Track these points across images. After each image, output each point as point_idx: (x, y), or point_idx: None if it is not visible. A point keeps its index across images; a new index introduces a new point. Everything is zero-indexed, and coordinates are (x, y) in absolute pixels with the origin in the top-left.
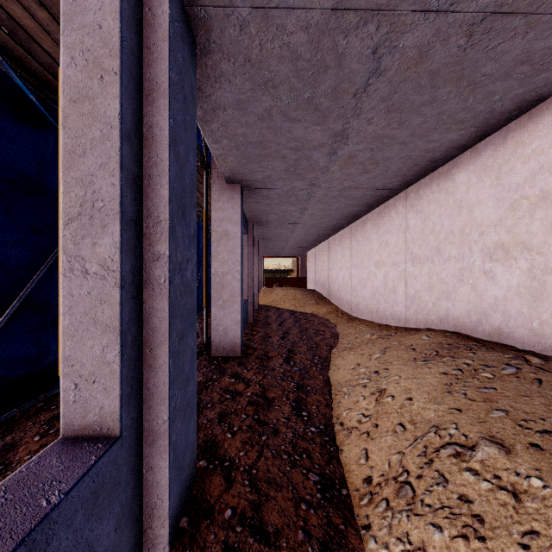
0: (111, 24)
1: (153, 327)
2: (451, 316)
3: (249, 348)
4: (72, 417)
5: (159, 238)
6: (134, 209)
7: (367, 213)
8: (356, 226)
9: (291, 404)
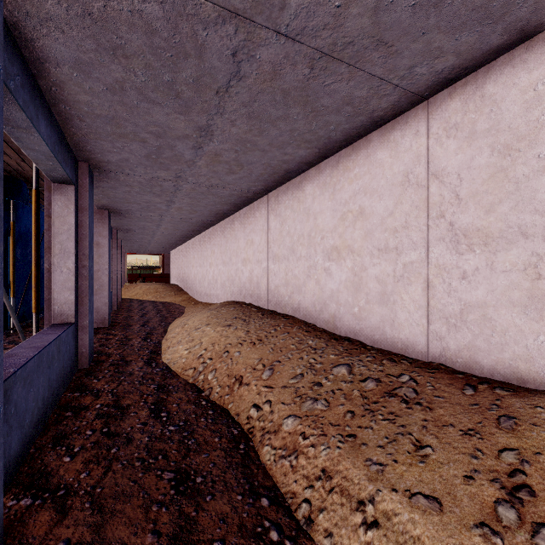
0: (72, 194)
1: (82, 290)
2: (234, 293)
3: (115, 322)
4: (56, 317)
5: (85, 259)
6: (77, 250)
7: (206, 230)
8: (201, 237)
9: (142, 338)
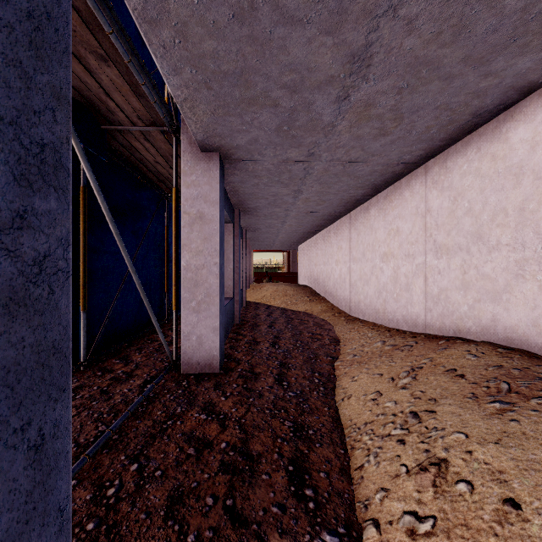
0: None
1: None
2: (501, 325)
3: (232, 359)
4: None
5: None
6: None
7: (371, 198)
8: (356, 214)
9: (287, 470)
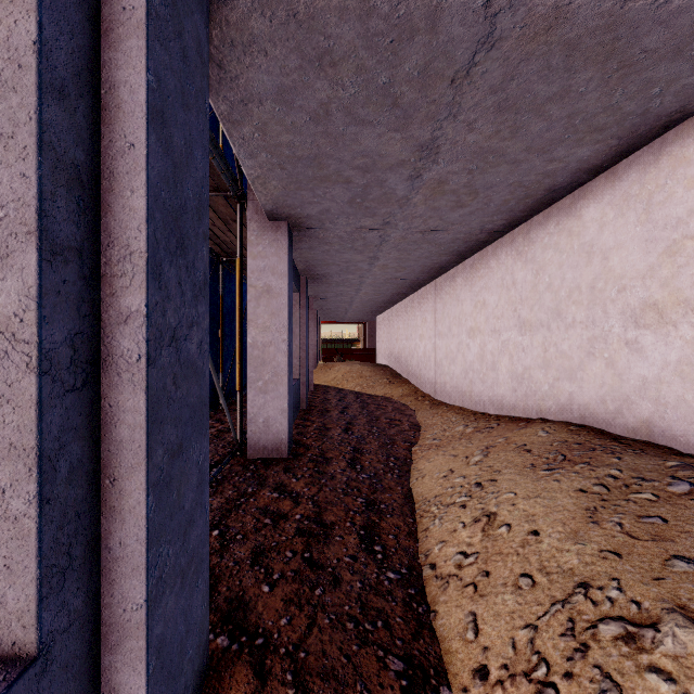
0: None
1: (119, 440)
2: (576, 403)
3: (300, 445)
4: None
5: (128, 283)
6: (77, 228)
7: (457, 265)
8: (442, 282)
9: (359, 533)
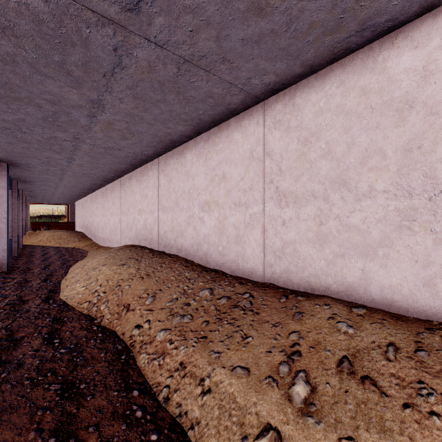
0: None
1: None
2: (132, 238)
3: (14, 267)
4: None
5: None
6: None
7: (108, 184)
8: (103, 190)
9: (42, 280)
